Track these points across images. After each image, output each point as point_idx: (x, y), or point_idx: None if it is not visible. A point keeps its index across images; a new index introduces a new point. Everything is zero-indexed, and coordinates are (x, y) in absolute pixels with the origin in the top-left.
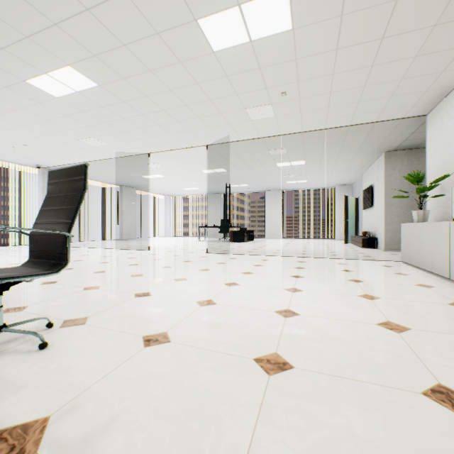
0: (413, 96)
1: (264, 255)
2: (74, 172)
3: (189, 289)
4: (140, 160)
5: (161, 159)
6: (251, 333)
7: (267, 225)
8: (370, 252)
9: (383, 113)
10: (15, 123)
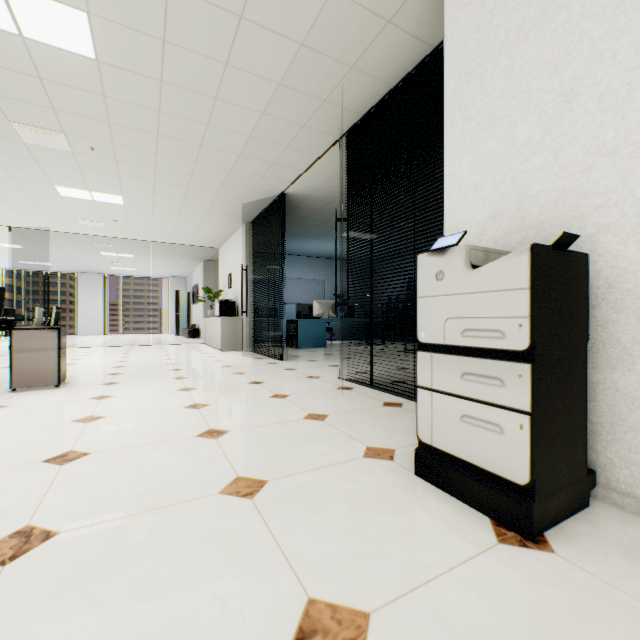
0: (207, 240)
1: (91, 347)
2: None
3: None
4: None
5: None
6: (107, 365)
7: (82, 317)
8: (192, 340)
9: (192, 242)
10: None
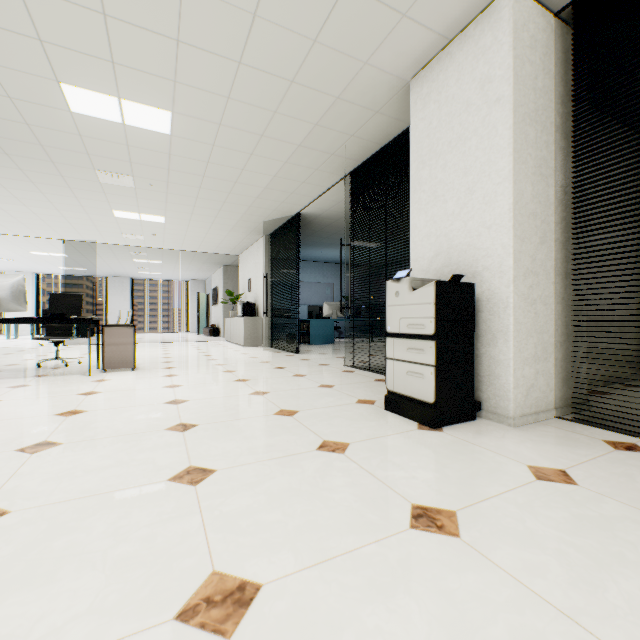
0: (229, 249)
1: None
2: (75, 296)
3: None
4: None
5: None
6: (156, 356)
7: (111, 317)
8: (214, 338)
9: (216, 251)
10: None
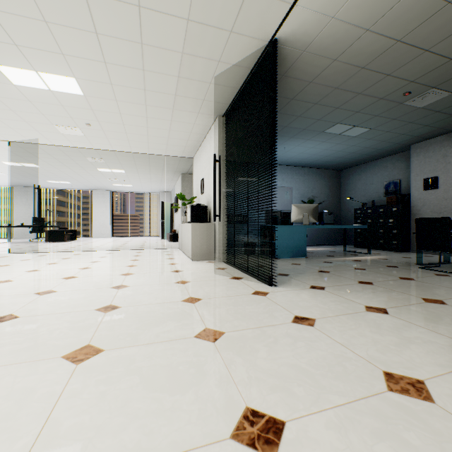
0: (180, 147)
1: (79, 251)
2: None
3: None
4: None
5: None
6: (38, 287)
7: (95, 224)
8: (171, 244)
9: (168, 152)
10: None
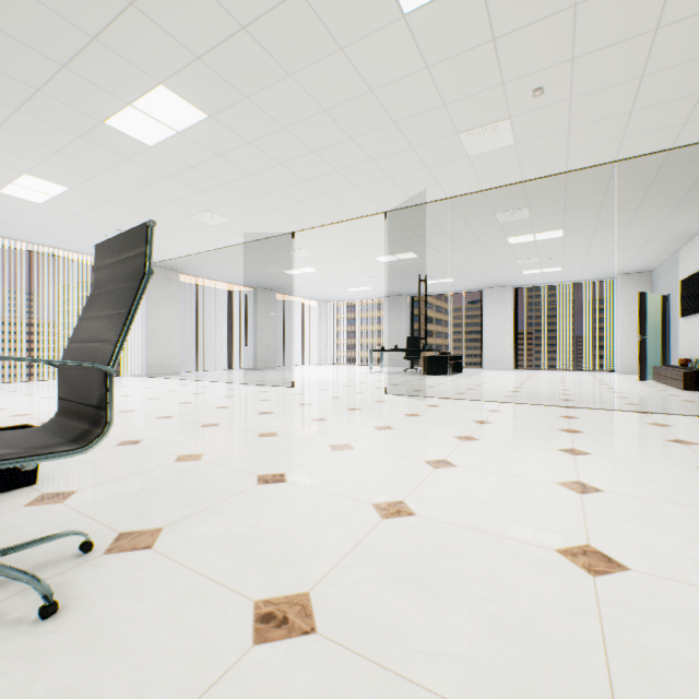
0: None
1: (488, 400)
2: (131, 241)
3: (356, 470)
4: (280, 245)
5: (311, 241)
6: (516, 624)
7: (486, 346)
8: None
9: None
10: (102, 197)
